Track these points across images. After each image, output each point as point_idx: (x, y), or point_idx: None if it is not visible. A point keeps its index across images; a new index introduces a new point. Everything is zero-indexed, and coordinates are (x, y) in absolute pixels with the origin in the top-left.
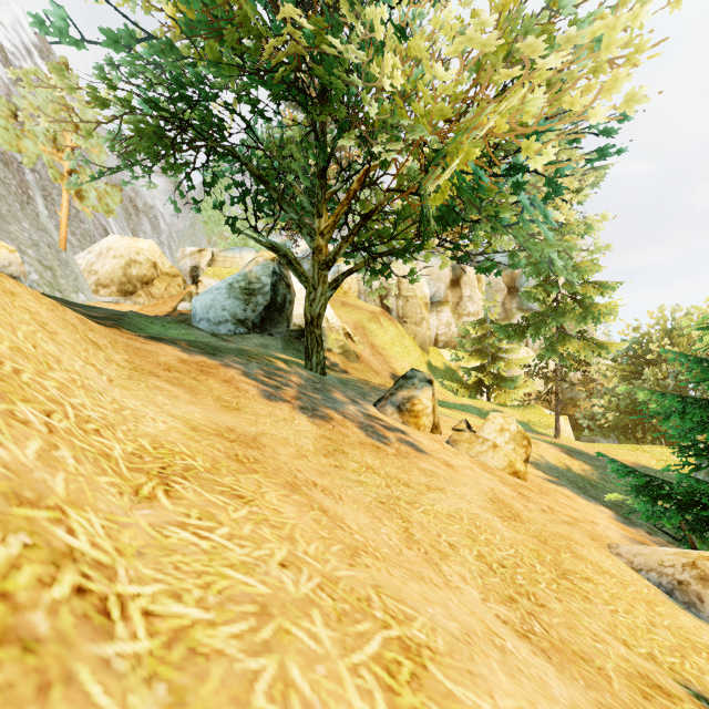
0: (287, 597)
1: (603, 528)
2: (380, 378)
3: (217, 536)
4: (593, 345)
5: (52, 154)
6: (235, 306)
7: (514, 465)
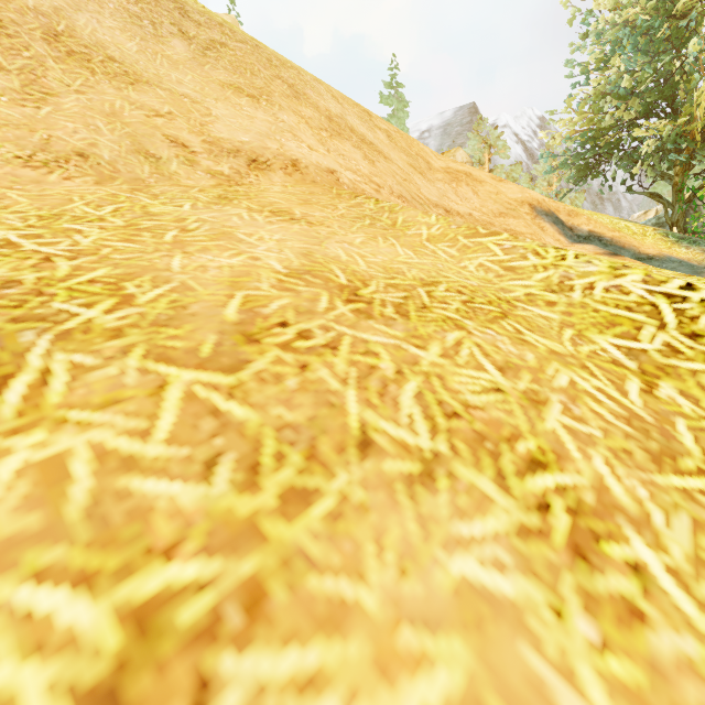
0: None
1: None
2: None
3: None
4: None
5: (547, 190)
6: None
7: None
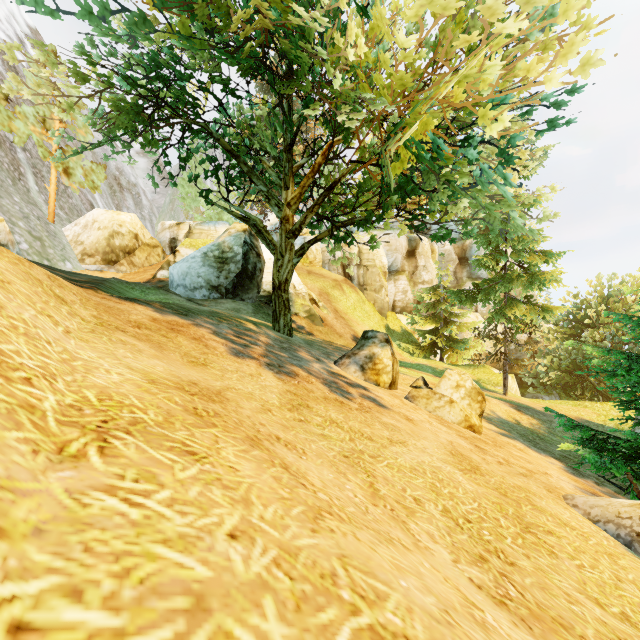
0: (233, 581)
1: (556, 480)
2: (343, 340)
3: (154, 502)
4: (538, 309)
5: (41, 134)
6: (209, 273)
7: (470, 420)
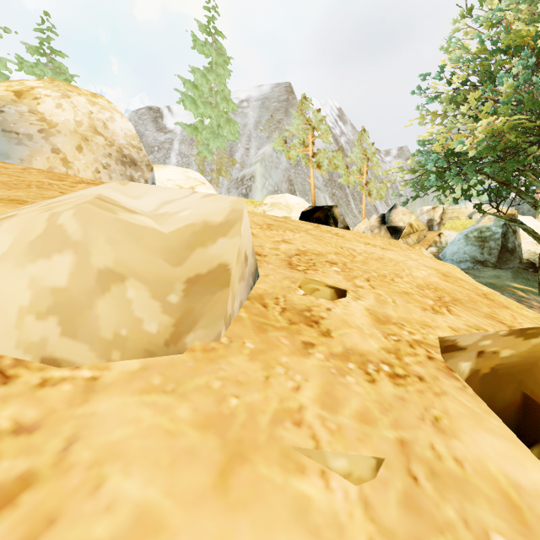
0: None
1: None
2: None
3: None
4: None
5: (359, 178)
6: (472, 250)
7: None
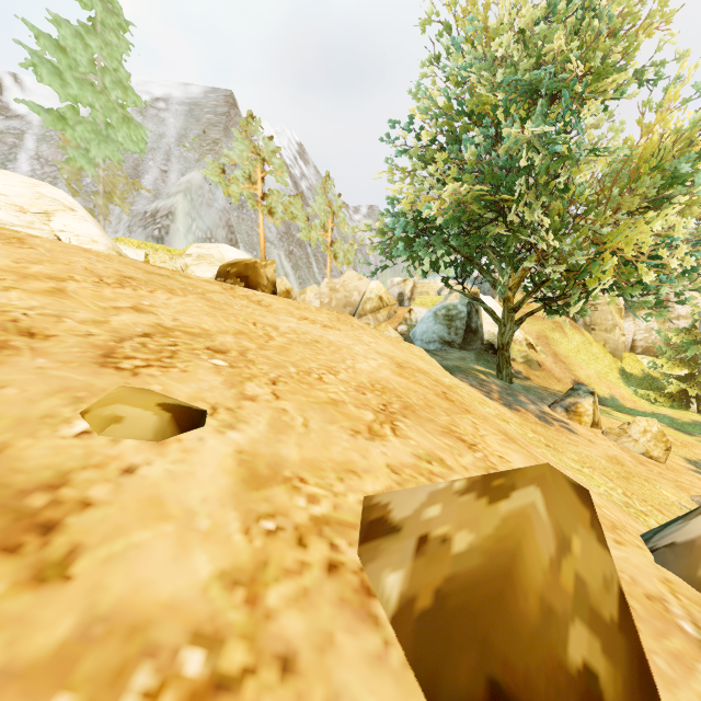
0: None
1: None
2: (561, 384)
3: None
4: None
5: (323, 235)
6: (441, 330)
7: (651, 452)
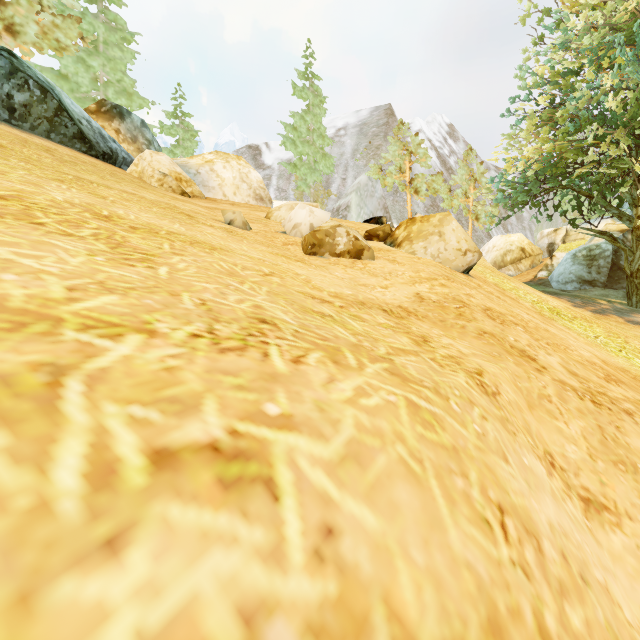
0: None
1: None
2: None
3: None
4: None
5: (464, 202)
6: (579, 270)
7: None
